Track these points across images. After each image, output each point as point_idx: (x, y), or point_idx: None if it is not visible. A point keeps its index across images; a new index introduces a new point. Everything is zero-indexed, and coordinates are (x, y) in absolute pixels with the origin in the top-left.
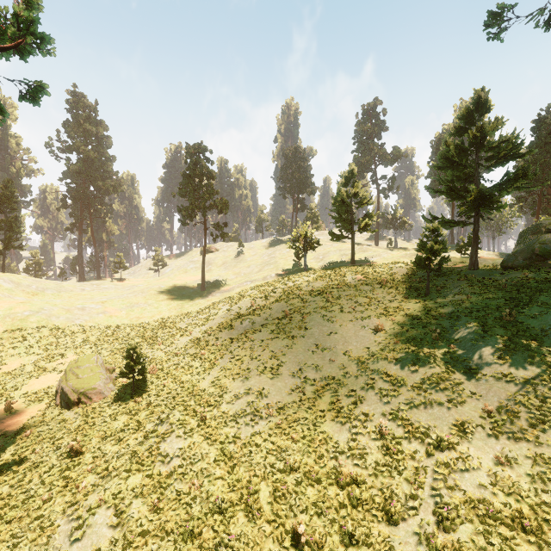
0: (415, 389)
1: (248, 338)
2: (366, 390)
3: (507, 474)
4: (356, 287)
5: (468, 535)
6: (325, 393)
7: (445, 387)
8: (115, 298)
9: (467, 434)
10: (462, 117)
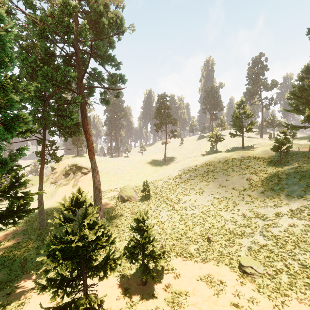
0: (261, 201)
1: (189, 181)
2: (240, 201)
3: (292, 229)
4: (241, 160)
5: (270, 243)
6: (222, 202)
7: (274, 201)
8: (129, 164)
9: (279, 216)
10: (304, 71)
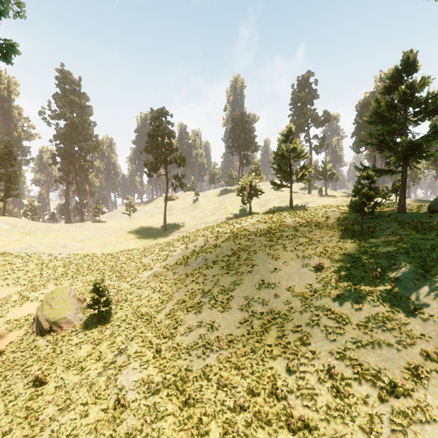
0: (361, 328)
1: (201, 273)
2: (311, 326)
3: None
4: (296, 228)
5: None
6: (272, 327)
7: (392, 327)
8: (93, 237)
9: (421, 379)
10: (391, 77)
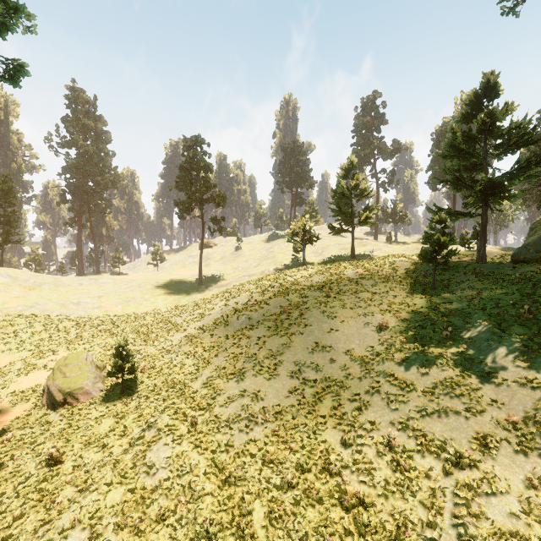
0: (426, 394)
1: (244, 335)
2: (371, 394)
3: None
4: (358, 281)
5: None
6: (326, 396)
7: (461, 393)
8: (112, 292)
9: (490, 449)
10: (469, 103)
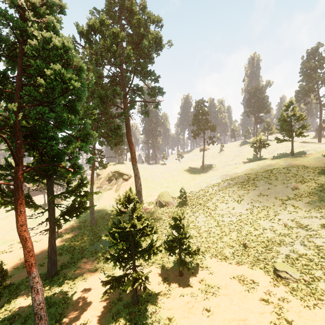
0: (306, 212)
1: (227, 189)
2: (281, 211)
3: None
4: (288, 168)
5: (311, 252)
6: (262, 211)
7: (321, 211)
8: (166, 172)
9: (324, 227)
10: None
